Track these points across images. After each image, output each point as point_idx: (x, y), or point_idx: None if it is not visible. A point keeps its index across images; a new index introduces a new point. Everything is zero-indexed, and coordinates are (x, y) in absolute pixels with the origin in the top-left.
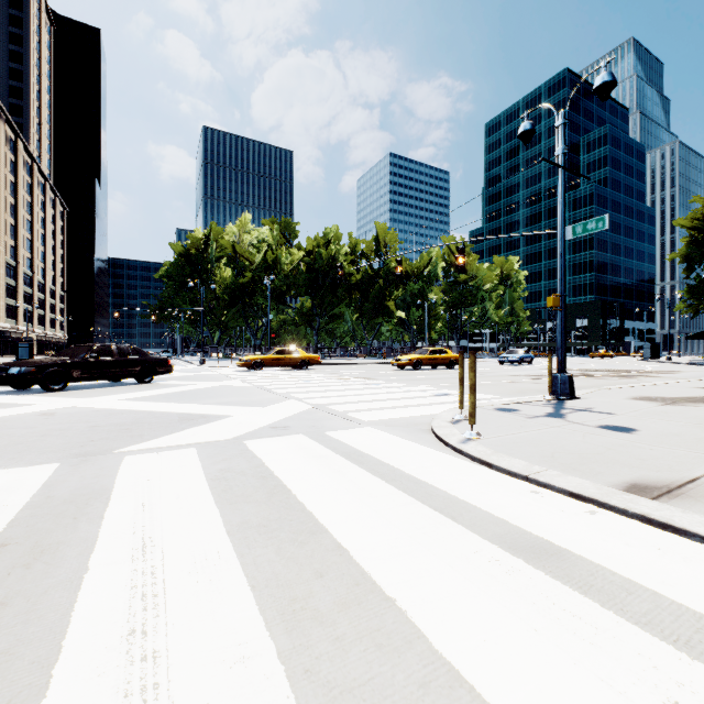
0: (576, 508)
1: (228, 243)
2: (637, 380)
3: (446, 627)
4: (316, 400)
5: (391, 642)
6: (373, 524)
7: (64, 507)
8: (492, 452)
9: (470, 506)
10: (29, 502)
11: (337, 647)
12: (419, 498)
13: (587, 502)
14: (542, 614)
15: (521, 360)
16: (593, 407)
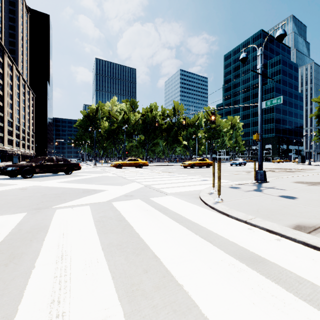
0: (270, 237)
1: (106, 111)
2: (295, 173)
3: (208, 301)
4: (146, 183)
5: (180, 309)
6: (172, 244)
7: (26, 235)
8: (228, 208)
9: (218, 236)
10: (10, 232)
11: (153, 311)
12: (194, 231)
13: (276, 234)
14: (256, 294)
15: (241, 163)
16: (275, 186)
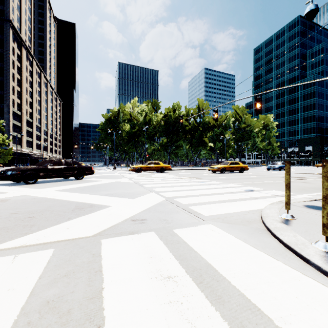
0: None
1: (127, 112)
2: None
3: None
4: (167, 194)
5: None
6: None
7: None
8: None
9: None
10: None
11: None
12: None
13: None
14: None
15: (280, 168)
16: None
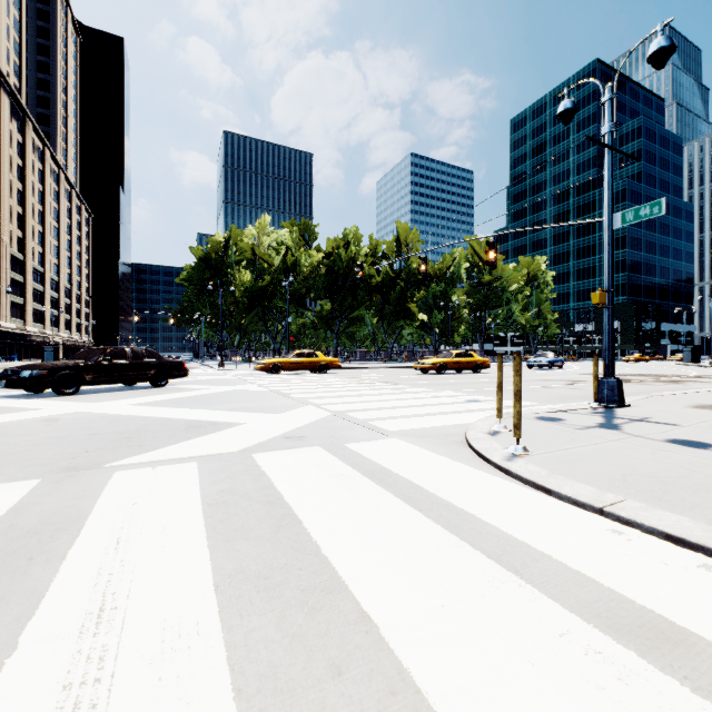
0: (683, 560)
1: (247, 246)
2: (686, 385)
3: None
4: (335, 407)
5: None
6: (409, 579)
7: (23, 541)
8: (547, 473)
9: (535, 552)
10: None
11: None
12: (466, 538)
13: (695, 549)
14: None
15: (552, 364)
16: (650, 417)
